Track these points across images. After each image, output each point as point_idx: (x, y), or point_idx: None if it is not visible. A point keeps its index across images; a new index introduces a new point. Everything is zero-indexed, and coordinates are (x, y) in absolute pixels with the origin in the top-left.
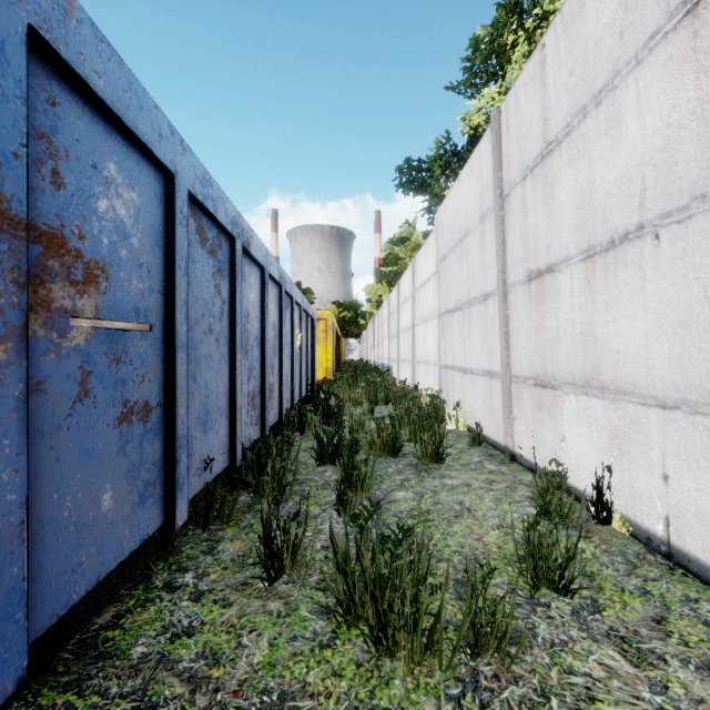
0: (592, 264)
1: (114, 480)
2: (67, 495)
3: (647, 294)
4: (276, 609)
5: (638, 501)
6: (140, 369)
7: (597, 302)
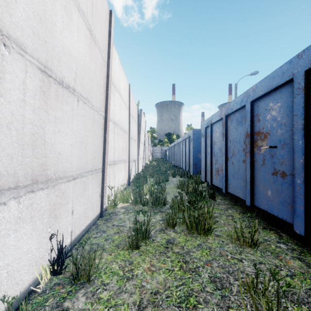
0: (49, 82)
1: (272, 189)
2: (260, 184)
3: (74, 124)
4: (233, 236)
5: (62, 238)
6: (281, 160)
7: (50, 113)
